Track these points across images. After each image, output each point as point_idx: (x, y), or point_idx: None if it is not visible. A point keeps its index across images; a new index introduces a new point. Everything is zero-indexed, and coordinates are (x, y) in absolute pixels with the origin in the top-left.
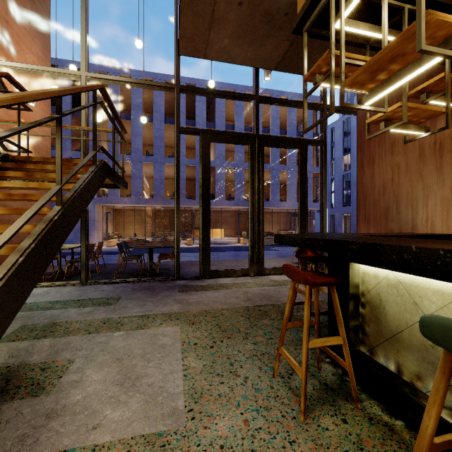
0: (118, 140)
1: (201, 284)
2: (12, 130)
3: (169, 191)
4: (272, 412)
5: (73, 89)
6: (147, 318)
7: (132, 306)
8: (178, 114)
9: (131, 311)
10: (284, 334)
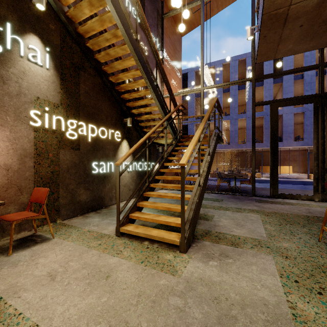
0: (207, 109)
1: (271, 200)
2: (203, 133)
3: (240, 137)
4: (313, 249)
5: (212, 109)
6: (240, 209)
7: (230, 204)
8: (254, 95)
9: (231, 205)
10: (326, 219)
